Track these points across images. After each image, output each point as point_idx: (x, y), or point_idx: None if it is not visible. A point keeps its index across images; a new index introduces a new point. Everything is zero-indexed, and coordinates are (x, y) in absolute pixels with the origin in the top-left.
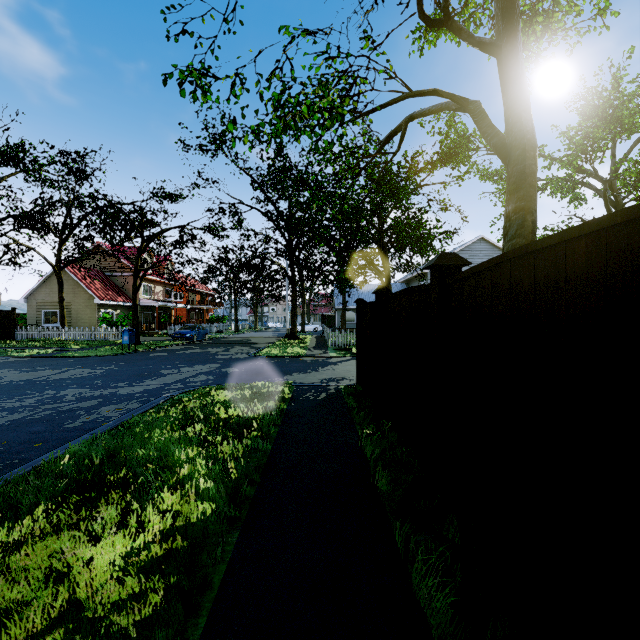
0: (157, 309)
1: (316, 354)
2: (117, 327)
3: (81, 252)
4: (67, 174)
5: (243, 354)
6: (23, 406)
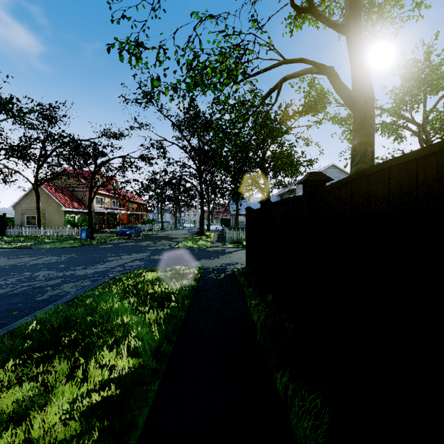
0: (106, 214)
1: (217, 246)
2: (78, 227)
3: (52, 174)
4: (42, 119)
5: (166, 246)
6: (6, 284)
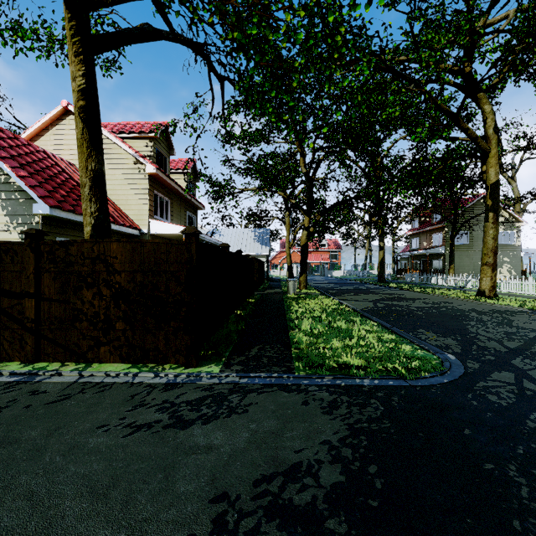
0: None
1: None
2: None
3: None
4: None
5: None
6: None
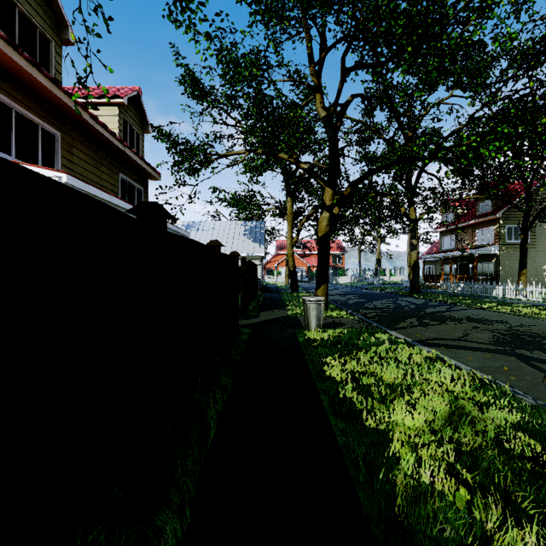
0: None
1: None
2: None
3: None
4: None
5: None
6: None
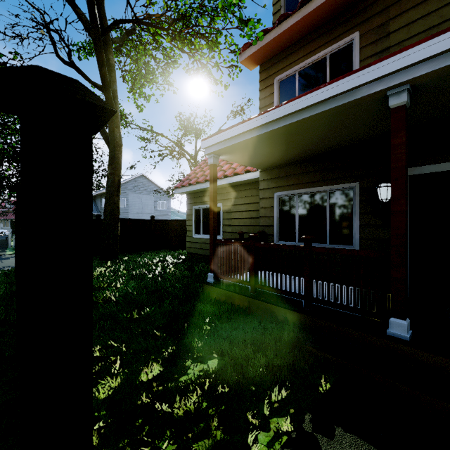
0: None
1: None
2: None
3: None
4: None
5: None
6: None
